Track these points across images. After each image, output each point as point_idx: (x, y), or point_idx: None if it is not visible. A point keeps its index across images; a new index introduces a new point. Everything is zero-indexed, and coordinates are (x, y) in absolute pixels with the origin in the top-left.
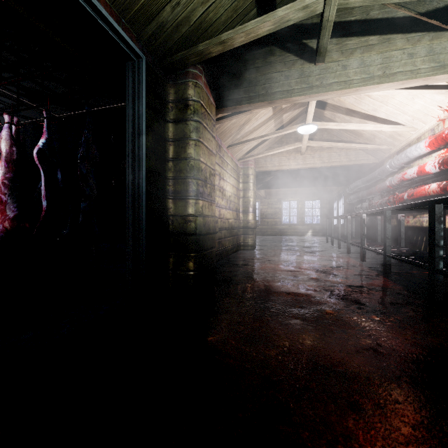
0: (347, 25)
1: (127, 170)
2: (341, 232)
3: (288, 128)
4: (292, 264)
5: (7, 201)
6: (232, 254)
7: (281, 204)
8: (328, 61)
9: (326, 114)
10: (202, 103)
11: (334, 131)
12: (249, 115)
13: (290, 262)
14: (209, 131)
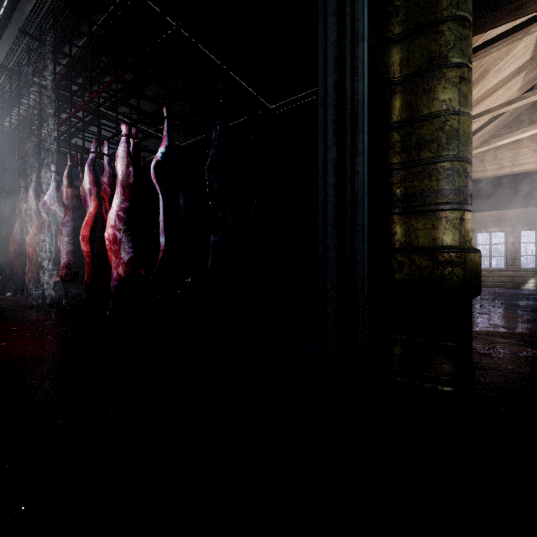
0: None
1: (319, 140)
2: None
3: None
4: None
5: (124, 239)
6: None
7: (474, 237)
8: None
9: None
10: None
11: None
12: (489, 60)
13: None
14: None
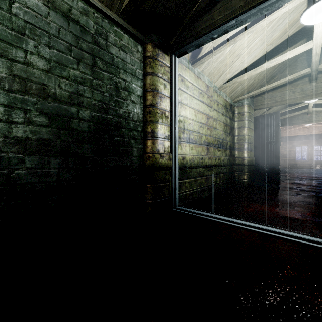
0: (319, 104)
1: None
2: None
3: None
4: (300, 175)
5: None
6: None
7: (295, 148)
8: (312, 114)
9: None
10: None
11: None
12: None
13: (299, 175)
14: None
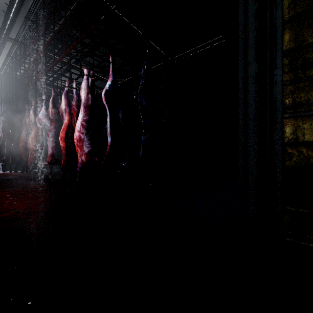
0: None
1: (239, 59)
2: None
3: None
4: None
5: (85, 139)
6: None
7: None
8: None
9: None
10: None
11: None
12: None
13: None
14: None
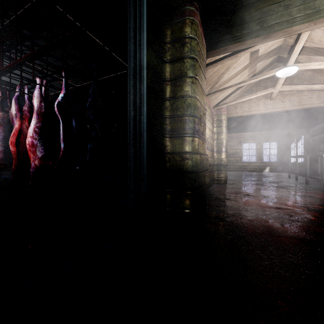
0: None
1: (128, 107)
2: (300, 168)
3: (265, 73)
4: (275, 200)
5: (38, 144)
6: (209, 187)
7: (242, 145)
8: None
9: (300, 59)
10: (198, 41)
11: (305, 76)
12: (229, 63)
13: (270, 197)
14: (202, 71)
